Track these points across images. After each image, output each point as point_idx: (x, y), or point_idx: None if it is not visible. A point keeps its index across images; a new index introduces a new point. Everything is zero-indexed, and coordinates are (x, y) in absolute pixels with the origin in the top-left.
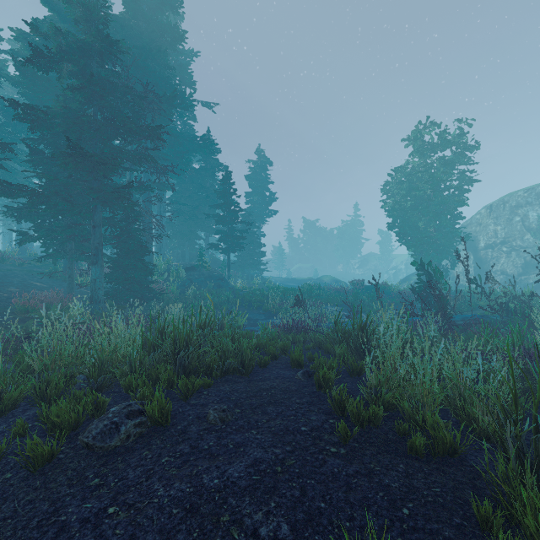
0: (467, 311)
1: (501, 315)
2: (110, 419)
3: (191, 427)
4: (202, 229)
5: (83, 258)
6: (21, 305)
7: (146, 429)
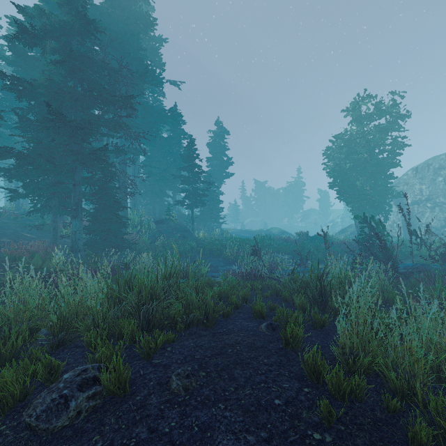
0: (403, 259)
1: (441, 264)
2: (60, 391)
3: (152, 397)
4: (170, 188)
5: (65, 213)
6: (9, 254)
7: (101, 400)
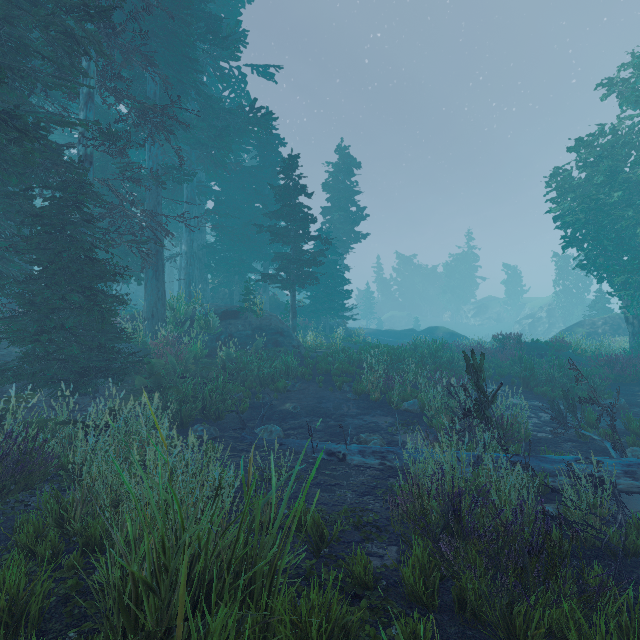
0: None
1: None
2: None
3: None
4: (257, 256)
5: None
6: None
7: None
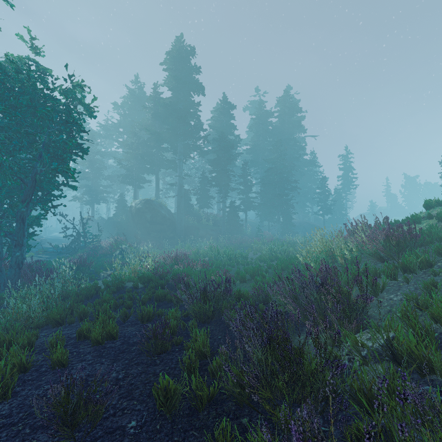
0: None
1: None
2: None
3: None
4: (309, 202)
5: (272, 221)
6: (263, 234)
7: None
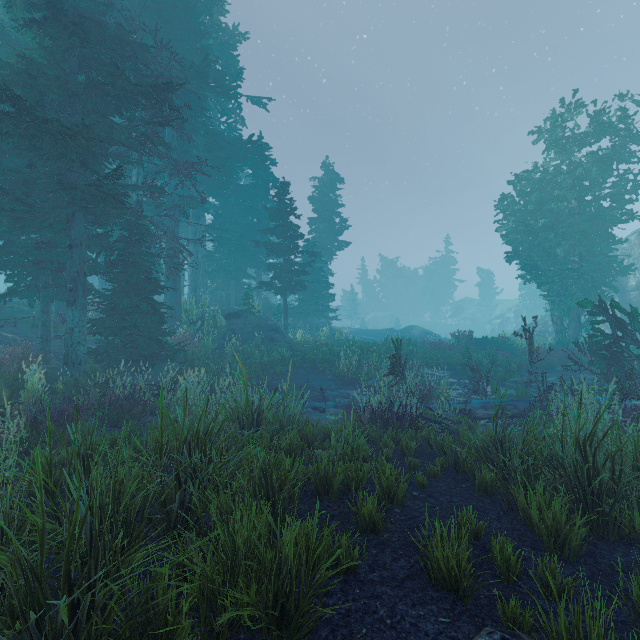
0: None
1: None
2: None
3: None
4: (251, 264)
5: (62, 297)
6: None
7: None
